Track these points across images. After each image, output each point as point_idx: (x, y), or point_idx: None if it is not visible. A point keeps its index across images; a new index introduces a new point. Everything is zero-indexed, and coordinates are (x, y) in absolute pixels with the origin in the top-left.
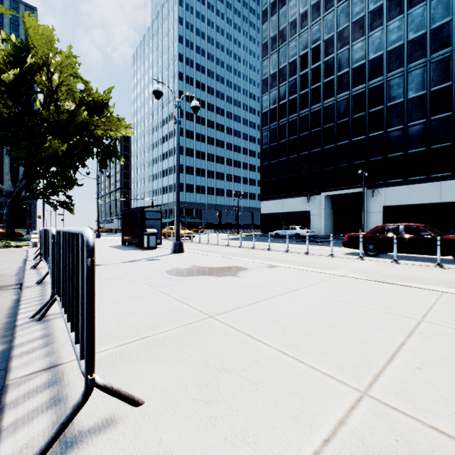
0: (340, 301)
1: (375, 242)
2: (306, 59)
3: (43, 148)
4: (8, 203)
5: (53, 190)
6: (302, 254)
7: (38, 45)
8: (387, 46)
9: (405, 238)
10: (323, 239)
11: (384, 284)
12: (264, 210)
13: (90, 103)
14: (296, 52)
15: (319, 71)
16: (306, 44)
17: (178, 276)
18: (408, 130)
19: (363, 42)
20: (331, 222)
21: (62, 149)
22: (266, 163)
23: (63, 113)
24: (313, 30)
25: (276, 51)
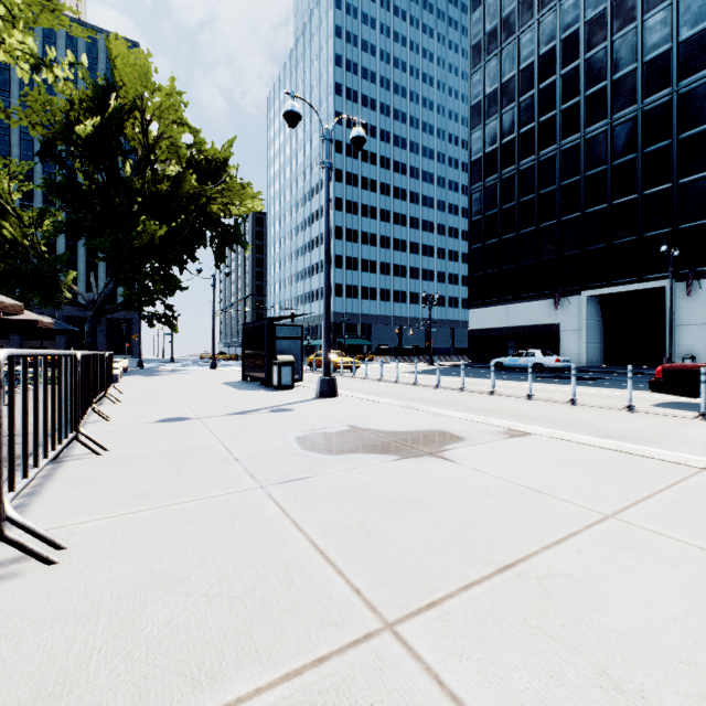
0: None
1: None
2: (551, 59)
3: (133, 233)
4: (89, 317)
5: (149, 297)
6: (562, 403)
7: (127, 82)
8: None
9: None
10: (589, 375)
11: None
12: (474, 323)
13: (202, 164)
14: (533, 51)
15: (577, 77)
16: (552, 33)
17: (319, 451)
18: None
19: (667, 10)
20: (600, 344)
21: (161, 235)
22: (479, 245)
23: (163, 181)
24: (564, 6)
25: (497, 54)
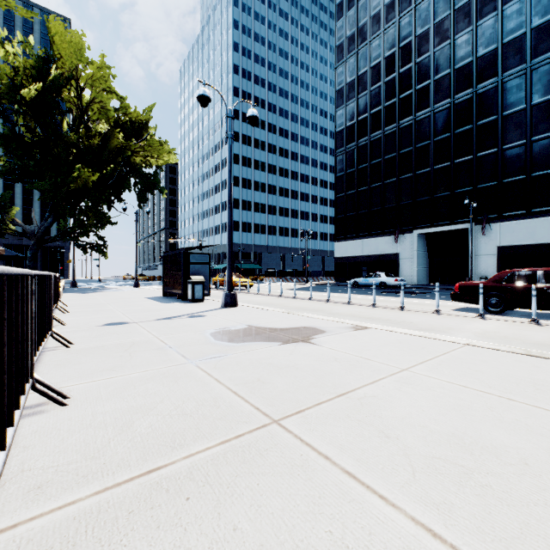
0: (489, 394)
1: (499, 293)
2: (392, 61)
3: (70, 178)
4: (31, 246)
5: (83, 230)
6: (395, 309)
7: (65, 55)
8: (503, 37)
9: (546, 289)
10: (418, 290)
11: (545, 361)
12: (338, 252)
13: (127, 124)
14: (380, 54)
15: (410, 75)
16: (393, 42)
17: (227, 341)
18: (532, 146)
19: (470, 34)
20: (426, 268)
21: (94, 180)
22: (342, 195)
23: (95, 136)
24: (402, 23)
25: (355, 53)
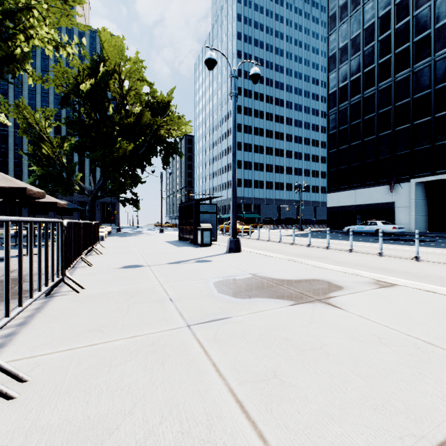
0: None
1: None
2: (387, 19)
3: (113, 149)
4: (89, 201)
5: (123, 188)
6: (408, 259)
7: (110, 56)
8: None
9: None
10: (419, 238)
11: None
12: (331, 202)
13: (155, 105)
14: (374, 14)
15: (407, 29)
16: (388, 0)
17: (231, 295)
18: None
19: None
20: (425, 216)
21: (130, 149)
22: (334, 150)
23: (131, 116)
24: None
25: (347, 20)
